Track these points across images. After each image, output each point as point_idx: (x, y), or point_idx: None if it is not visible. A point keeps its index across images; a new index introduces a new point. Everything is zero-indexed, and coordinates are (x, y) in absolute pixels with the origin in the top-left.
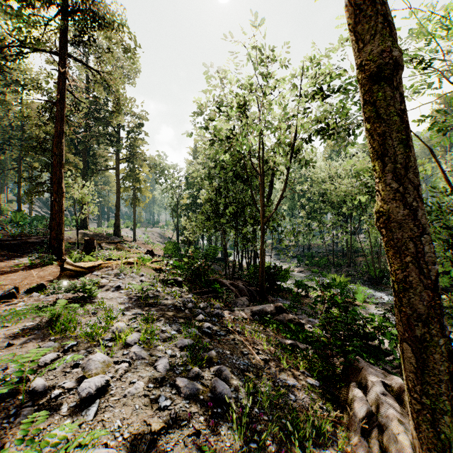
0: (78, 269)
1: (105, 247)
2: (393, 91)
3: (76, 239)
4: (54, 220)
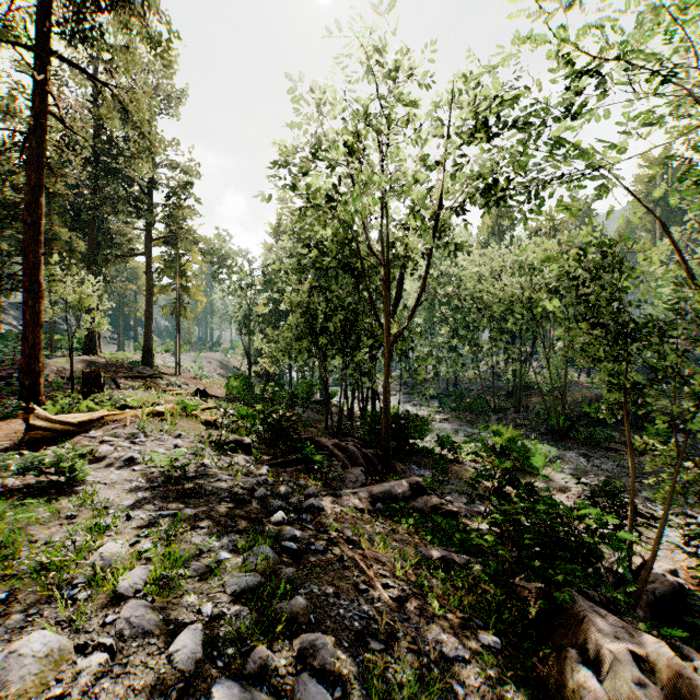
0: (59, 426)
1: (124, 384)
2: None
3: (76, 371)
4: (24, 339)
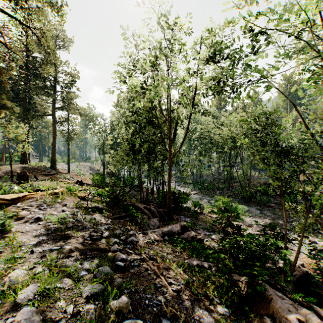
0: (0, 201)
1: (41, 178)
2: None
3: (16, 172)
4: None
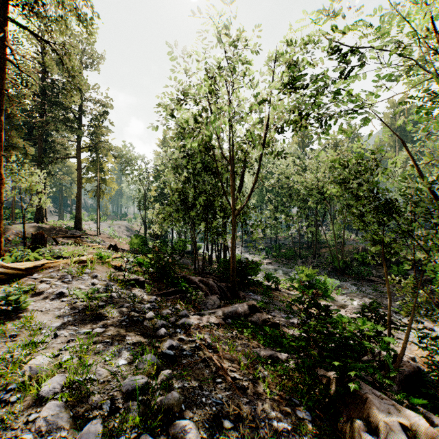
0: (12, 271)
1: (62, 242)
2: None
3: (29, 233)
4: None
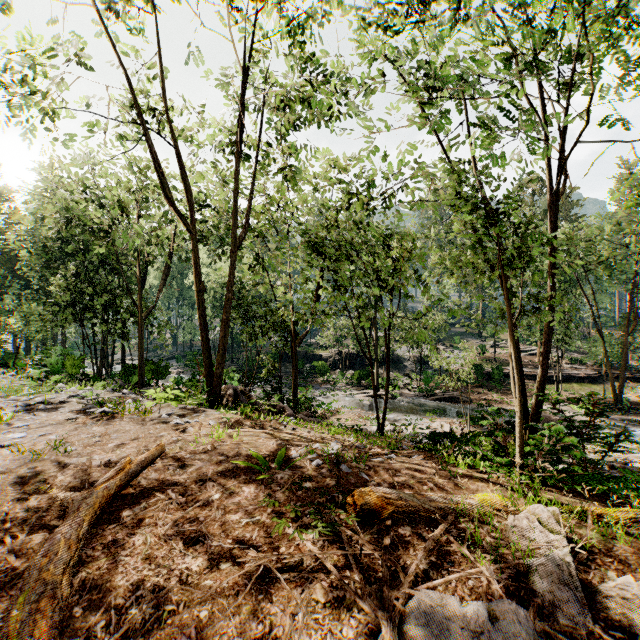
0: None
1: None
2: (200, 295)
3: None
4: None
